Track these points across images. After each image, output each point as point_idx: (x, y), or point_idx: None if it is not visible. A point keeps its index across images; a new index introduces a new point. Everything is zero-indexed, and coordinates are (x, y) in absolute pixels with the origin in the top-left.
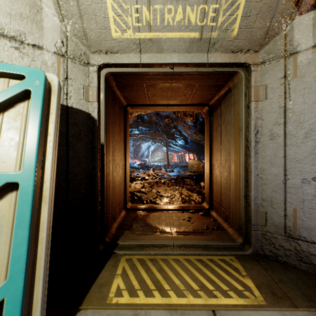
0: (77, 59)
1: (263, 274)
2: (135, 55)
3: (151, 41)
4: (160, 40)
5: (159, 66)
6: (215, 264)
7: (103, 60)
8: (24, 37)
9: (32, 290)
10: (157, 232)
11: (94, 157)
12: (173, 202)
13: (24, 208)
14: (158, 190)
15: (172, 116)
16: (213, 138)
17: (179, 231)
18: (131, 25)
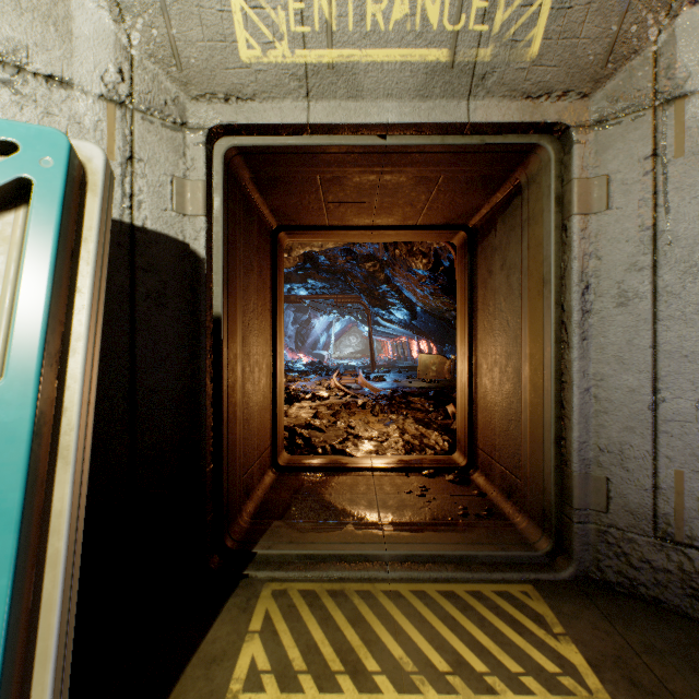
0: (156, 112)
1: (604, 630)
2: (294, 105)
3: (333, 71)
4: (356, 67)
5: (352, 133)
6: (487, 605)
7: (220, 118)
8: (26, 57)
9: (26, 689)
10: (348, 524)
11: (198, 347)
12: (384, 450)
13: (6, 478)
14: (350, 423)
15: (382, 257)
16: (477, 304)
17: (401, 522)
18: (286, 32)
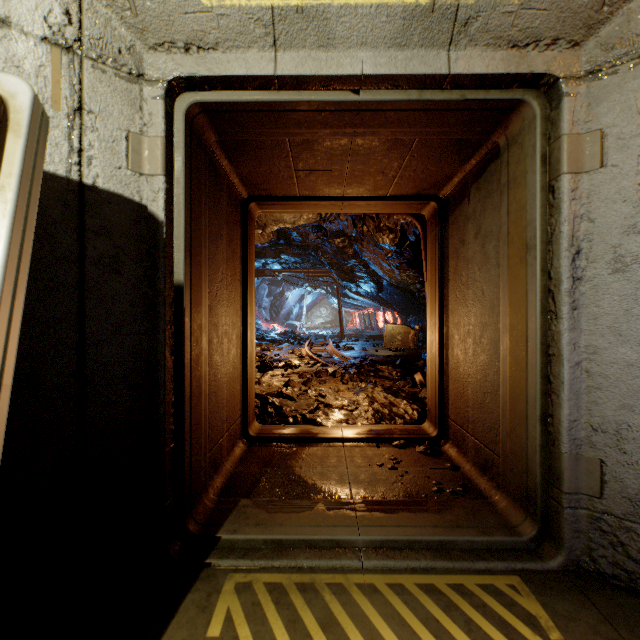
0: (109, 61)
1: (608, 637)
2: (260, 55)
3: (302, 15)
4: (327, 11)
5: (323, 87)
6: (473, 602)
7: (180, 69)
8: None
9: None
10: (319, 503)
11: (156, 317)
12: (354, 419)
13: None
14: (320, 391)
15: (350, 233)
16: (449, 274)
17: (374, 501)
18: None
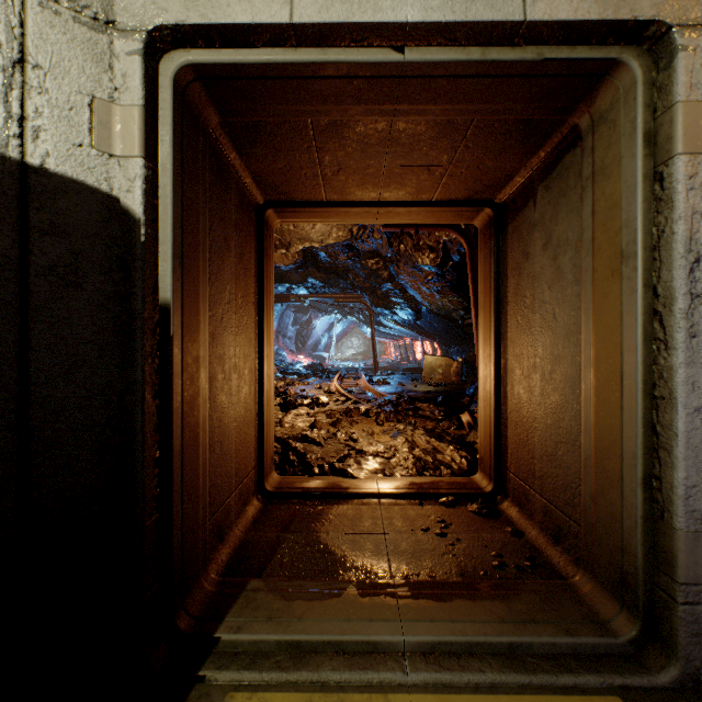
0: None
1: None
2: None
3: None
4: None
5: (355, 42)
6: None
7: (164, 15)
8: None
9: None
10: (350, 585)
11: (132, 348)
12: (391, 469)
13: None
14: (351, 434)
15: (385, 253)
16: (507, 295)
17: (420, 583)
18: None
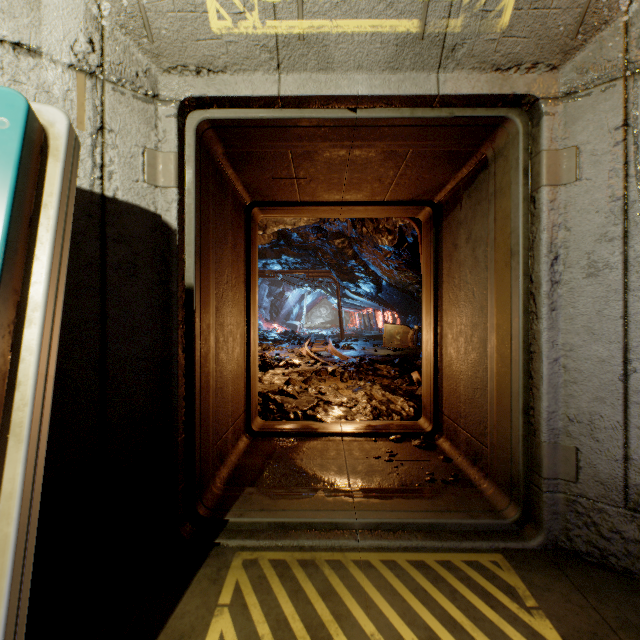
0: (127, 84)
1: (578, 604)
2: (265, 77)
3: (304, 42)
4: (326, 38)
5: (323, 105)
6: (458, 576)
7: (192, 90)
8: None
9: None
10: (319, 490)
11: (170, 318)
12: (352, 416)
13: None
14: (320, 389)
15: (350, 234)
16: (443, 276)
17: (370, 489)
18: (256, 2)
